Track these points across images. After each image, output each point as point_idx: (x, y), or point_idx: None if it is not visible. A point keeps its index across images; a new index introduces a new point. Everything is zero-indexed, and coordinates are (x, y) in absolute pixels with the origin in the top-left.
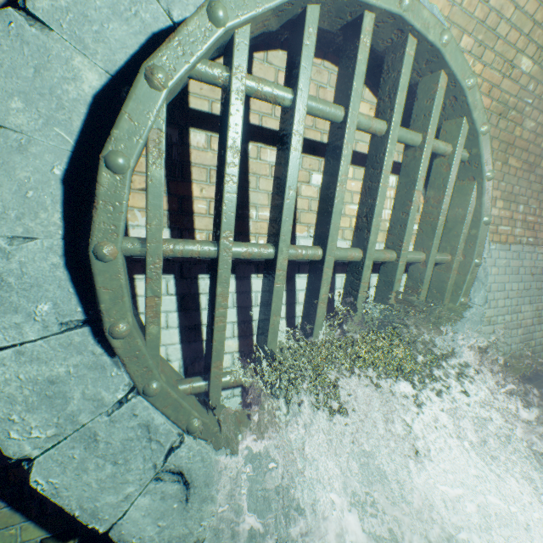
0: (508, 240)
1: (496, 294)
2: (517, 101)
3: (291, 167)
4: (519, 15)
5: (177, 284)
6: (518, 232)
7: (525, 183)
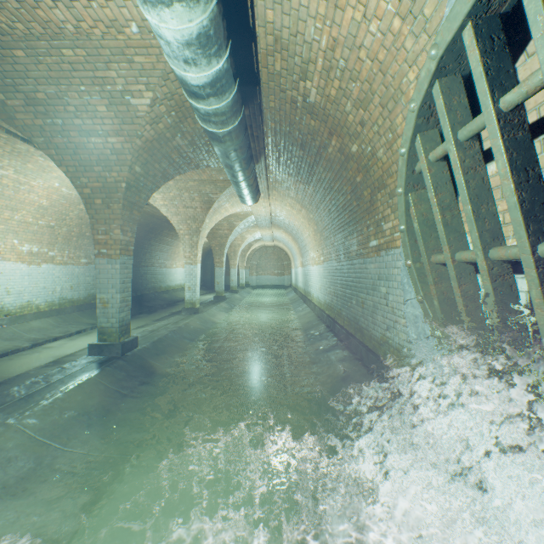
0: None
1: None
2: None
3: (459, 191)
4: None
5: None
6: None
7: None
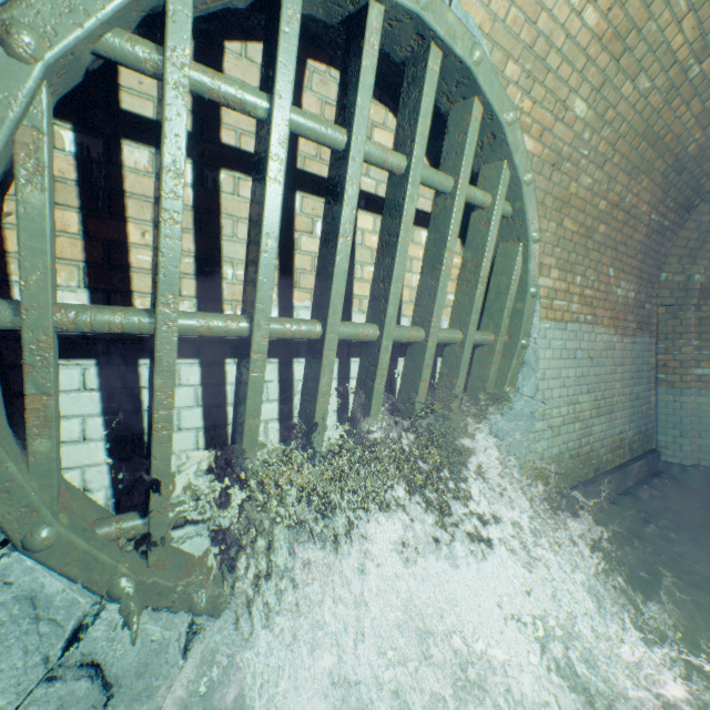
0: (564, 317)
1: (551, 382)
2: (571, 151)
3: (269, 206)
4: (571, 46)
5: (103, 374)
6: (576, 308)
7: (583, 250)
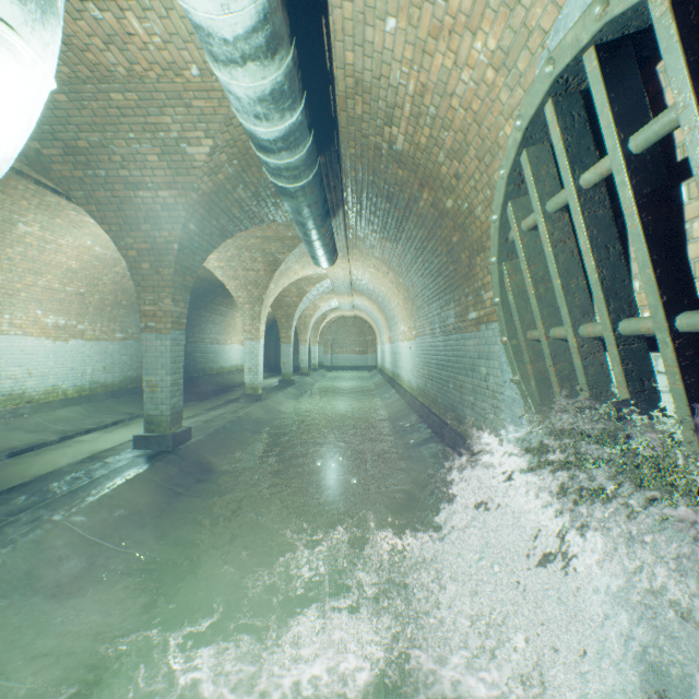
0: None
1: None
2: None
3: (549, 264)
4: None
5: None
6: None
7: None
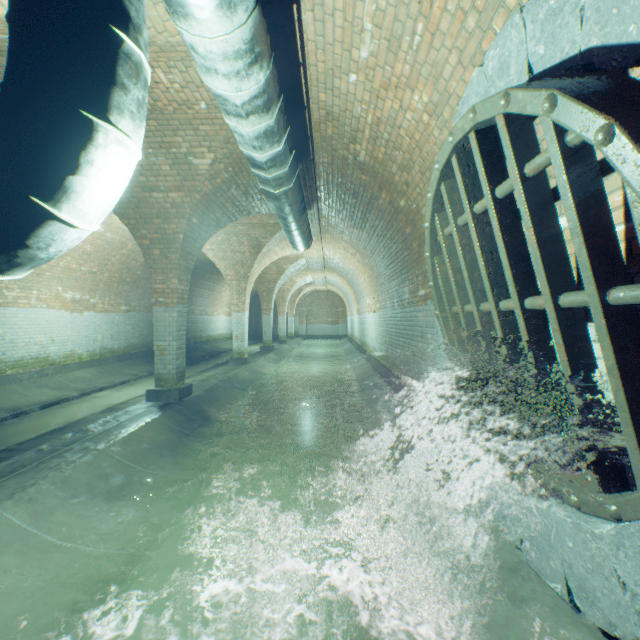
0: None
1: None
2: None
3: (460, 261)
4: None
5: None
6: None
7: None
